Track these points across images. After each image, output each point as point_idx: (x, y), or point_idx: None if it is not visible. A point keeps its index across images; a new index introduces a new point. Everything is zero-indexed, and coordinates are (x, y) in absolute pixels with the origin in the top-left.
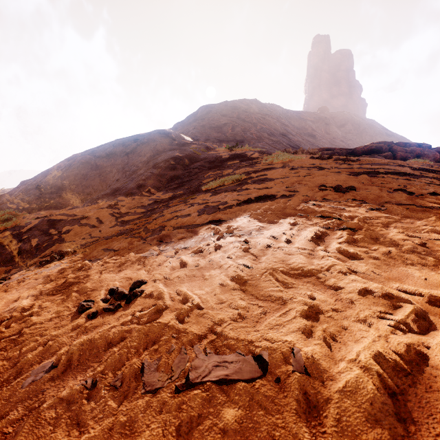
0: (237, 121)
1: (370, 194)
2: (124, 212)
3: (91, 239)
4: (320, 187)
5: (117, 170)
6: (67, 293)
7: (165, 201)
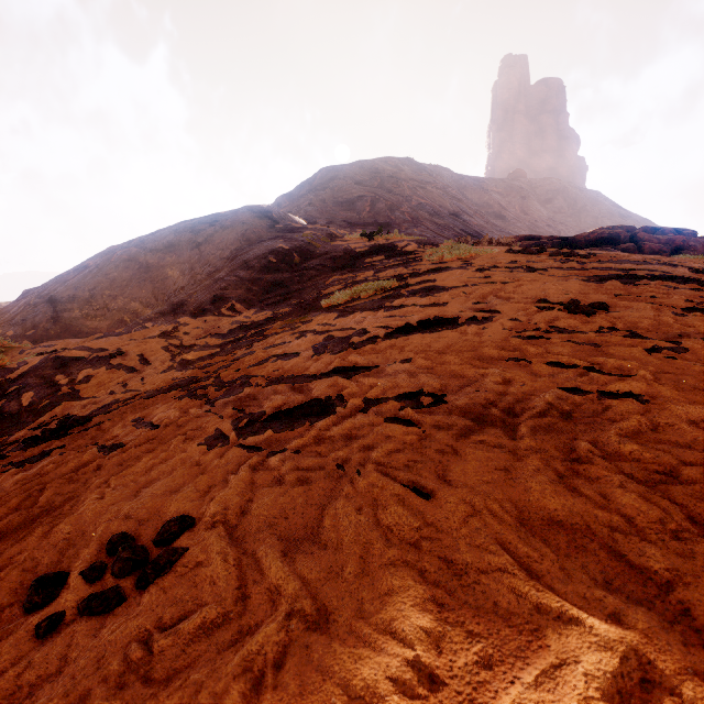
0: (379, 192)
1: (641, 317)
2: (187, 345)
3: (125, 395)
4: (537, 303)
5: (181, 272)
6: (23, 539)
7: (258, 326)
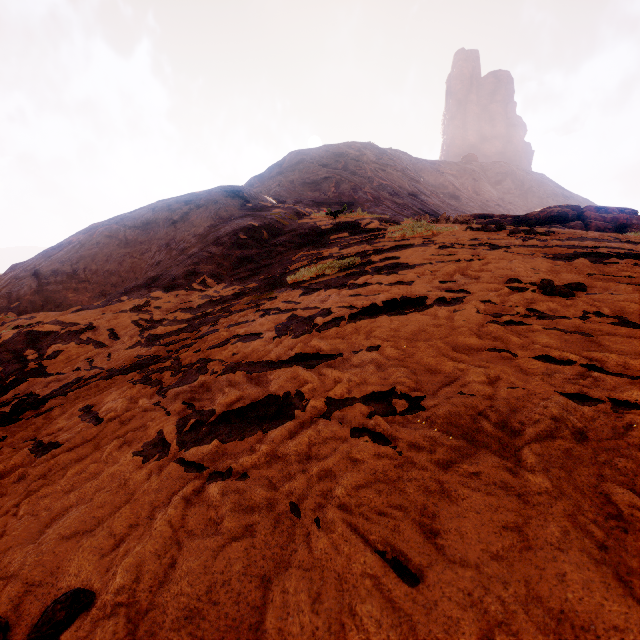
0: (343, 174)
1: (626, 300)
2: (157, 319)
3: (88, 372)
4: (508, 283)
5: (158, 247)
6: None
7: (226, 301)
